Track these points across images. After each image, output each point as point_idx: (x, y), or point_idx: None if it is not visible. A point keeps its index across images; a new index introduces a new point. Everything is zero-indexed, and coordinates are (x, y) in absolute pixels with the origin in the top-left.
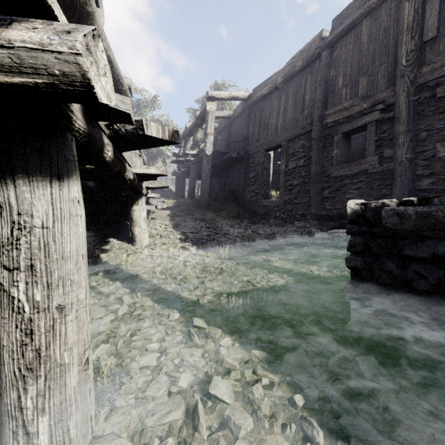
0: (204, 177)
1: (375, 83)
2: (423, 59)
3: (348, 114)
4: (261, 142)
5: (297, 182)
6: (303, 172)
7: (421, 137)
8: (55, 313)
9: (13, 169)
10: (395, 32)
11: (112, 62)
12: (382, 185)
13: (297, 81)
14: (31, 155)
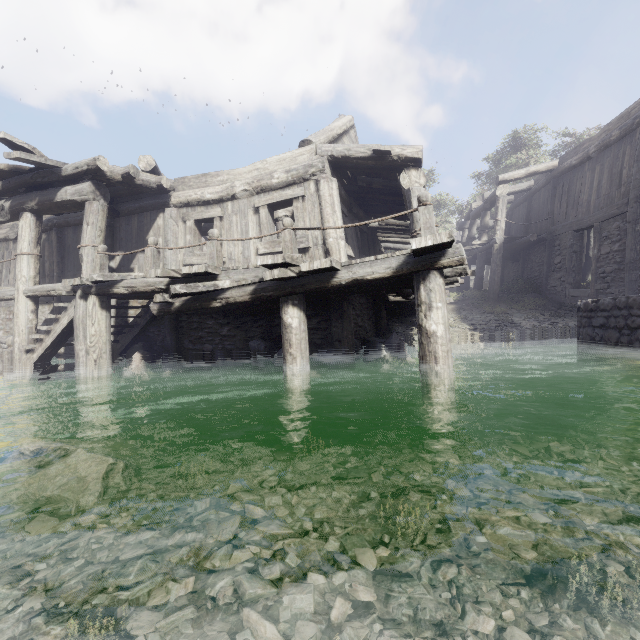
0: (493, 268)
1: None
2: None
3: None
4: (569, 222)
5: (611, 269)
6: (618, 257)
7: None
8: None
9: None
10: None
11: None
12: None
13: (614, 151)
14: None
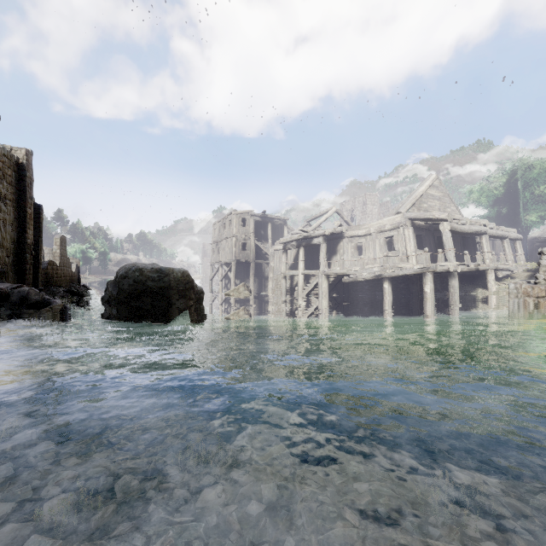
0: None
1: None
2: None
3: None
4: None
5: None
6: None
7: None
8: (454, 293)
9: (450, 277)
10: None
11: (472, 232)
12: None
13: None
14: (452, 276)
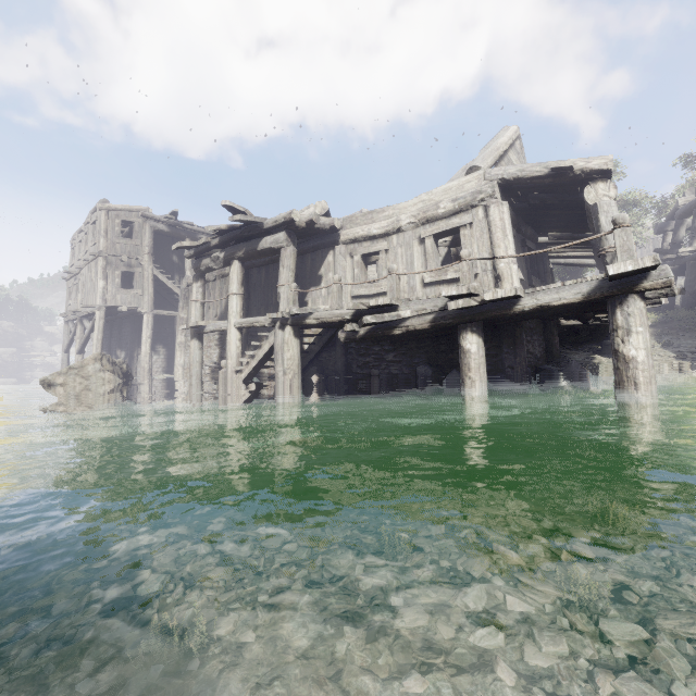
0: None
1: None
2: None
3: None
4: None
5: None
6: None
7: None
8: None
9: None
10: None
11: None
12: None
13: None
14: None
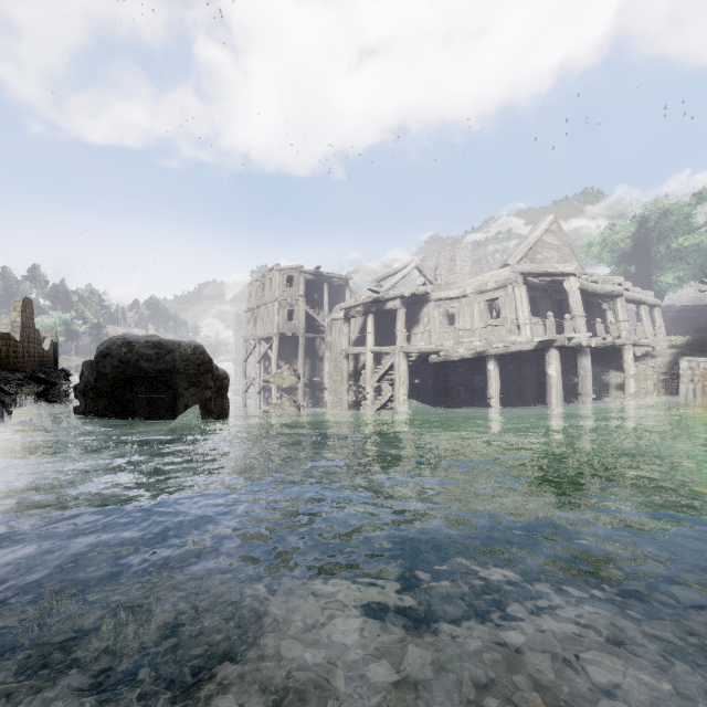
0: None
1: None
2: None
3: None
4: None
5: None
6: None
7: None
8: (586, 376)
9: (580, 355)
10: None
11: (605, 293)
12: None
13: None
14: (583, 352)
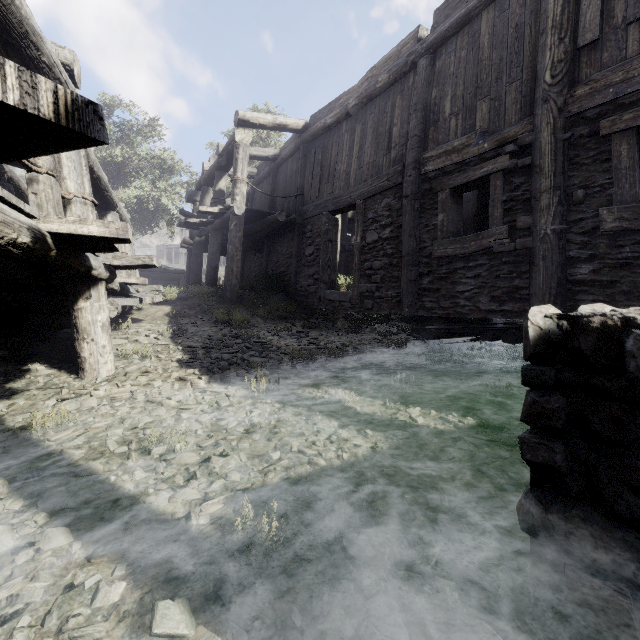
0: (231, 252)
1: (501, 110)
2: (576, 75)
3: (460, 158)
4: (324, 200)
5: (381, 264)
6: (389, 248)
7: (575, 197)
8: None
9: None
10: (533, 31)
11: None
12: (515, 273)
13: (380, 104)
14: None
